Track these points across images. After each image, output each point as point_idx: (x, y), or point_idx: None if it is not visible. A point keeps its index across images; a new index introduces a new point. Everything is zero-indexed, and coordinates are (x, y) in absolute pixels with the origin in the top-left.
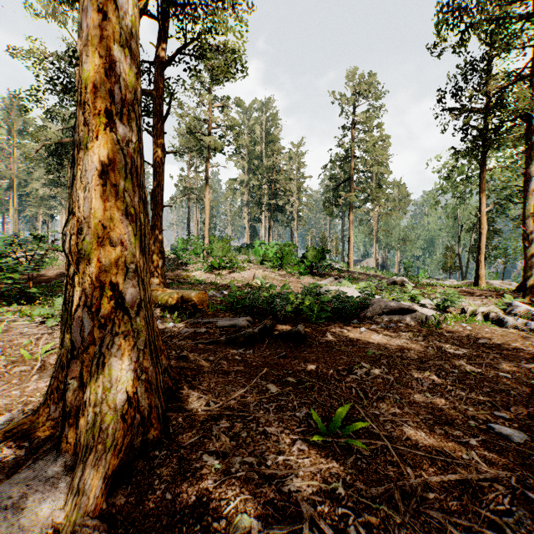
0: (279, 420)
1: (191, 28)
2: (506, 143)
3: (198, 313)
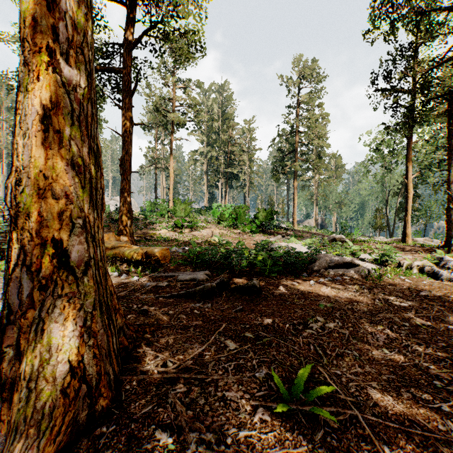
0: (239, 383)
1: (156, 12)
2: (429, 119)
3: (162, 267)
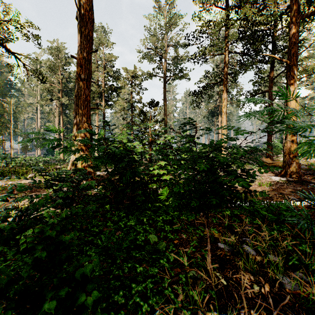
0: None
1: None
2: None
3: None
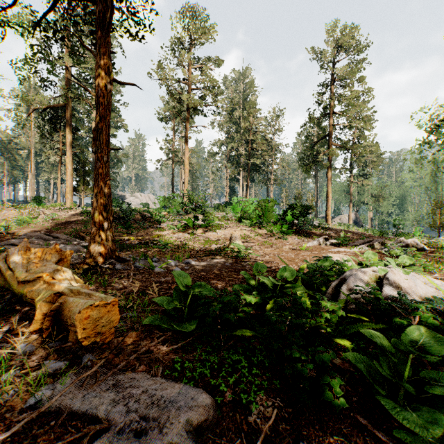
0: None
1: None
2: None
3: None
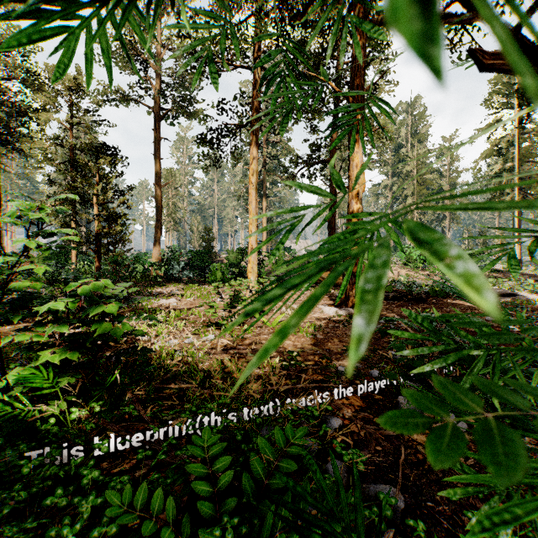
0: None
1: None
2: None
3: None
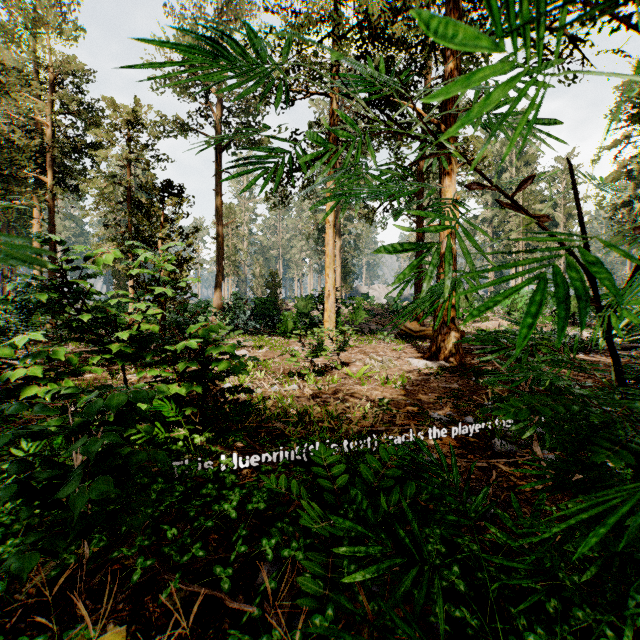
0: None
1: None
2: None
3: None
